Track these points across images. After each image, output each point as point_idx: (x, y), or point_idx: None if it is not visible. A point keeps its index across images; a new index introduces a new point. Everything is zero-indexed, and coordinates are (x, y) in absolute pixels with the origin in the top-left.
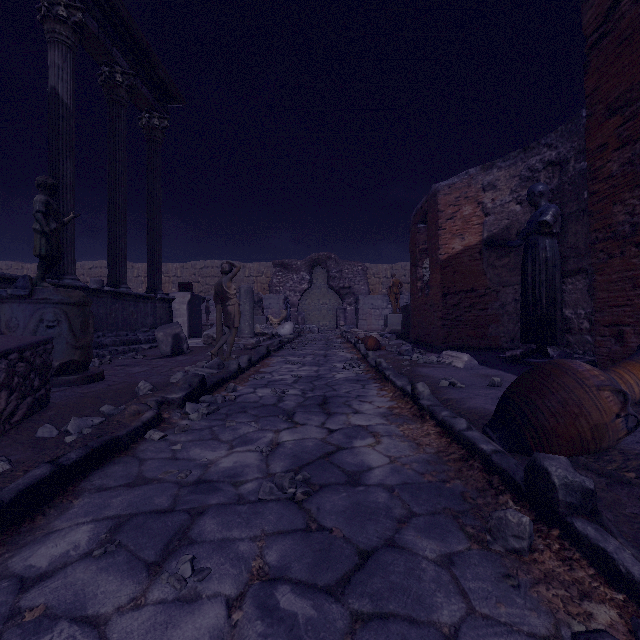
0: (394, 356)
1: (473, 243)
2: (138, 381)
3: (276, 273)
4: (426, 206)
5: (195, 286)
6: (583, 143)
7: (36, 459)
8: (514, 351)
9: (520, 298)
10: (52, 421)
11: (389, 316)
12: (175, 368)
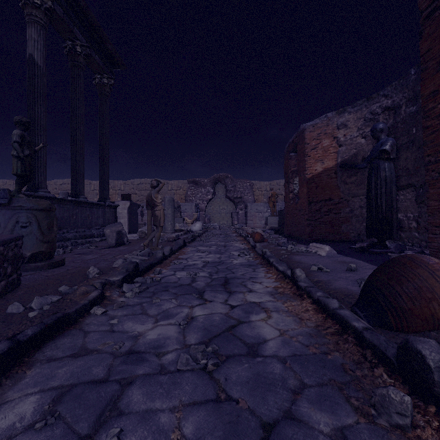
0: (274, 246)
1: (330, 166)
2: (89, 266)
3: (190, 187)
4: (296, 140)
5: (133, 196)
6: (412, 93)
7: (2, 333)
8: (362, 243)
9: (364, 205)
10: (21, 299)
11: (269, 217)
12: (117, 256)
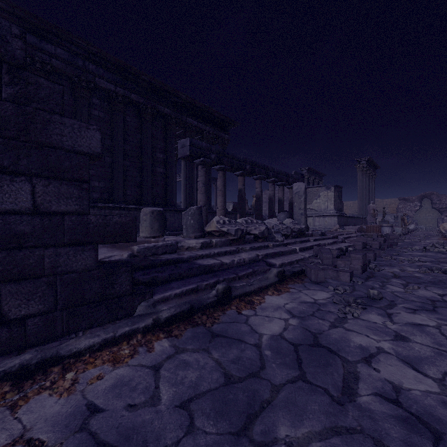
0: None
1: None
2: None
3: (400, 203)
4: None
5: None
6: None
7: None
8: None
9: None
10: None
11: None
12: None
